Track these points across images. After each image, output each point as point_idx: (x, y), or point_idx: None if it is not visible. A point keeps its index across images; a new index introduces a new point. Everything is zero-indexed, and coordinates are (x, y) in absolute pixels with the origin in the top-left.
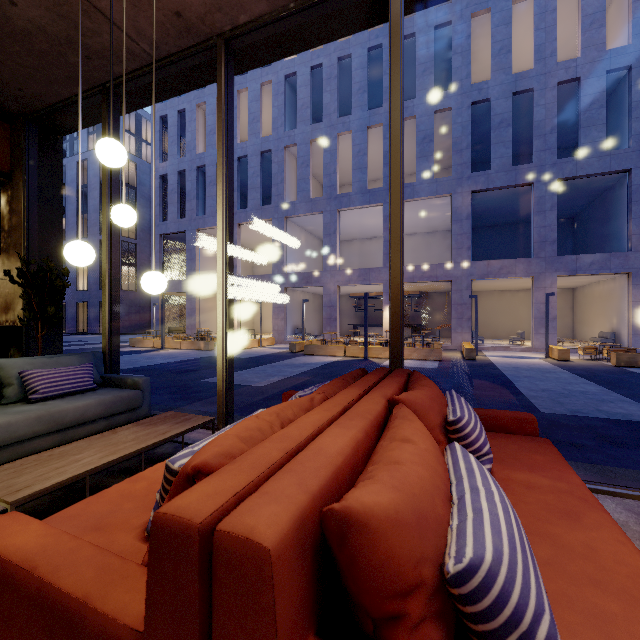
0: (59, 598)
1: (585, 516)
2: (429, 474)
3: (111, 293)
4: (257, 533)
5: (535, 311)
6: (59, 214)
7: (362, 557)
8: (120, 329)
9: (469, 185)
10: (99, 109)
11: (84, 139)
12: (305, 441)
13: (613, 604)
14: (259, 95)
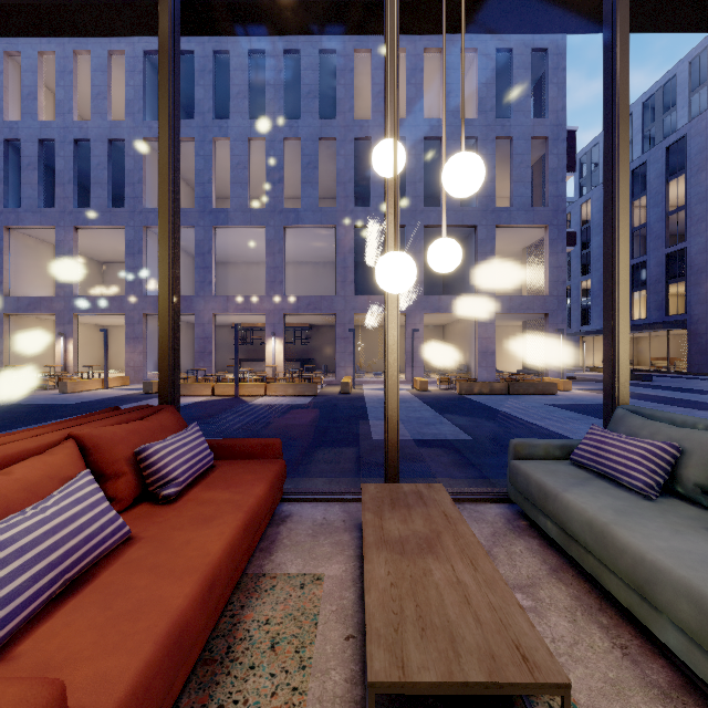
0: None
1: (220, 518)
2: None
3: None
4: None
5: (408, 346)
6: None
7: None
8: None
9: (352, 219)
10: None
11: None
12: None
13: (147, 580)
14: (107, 65)
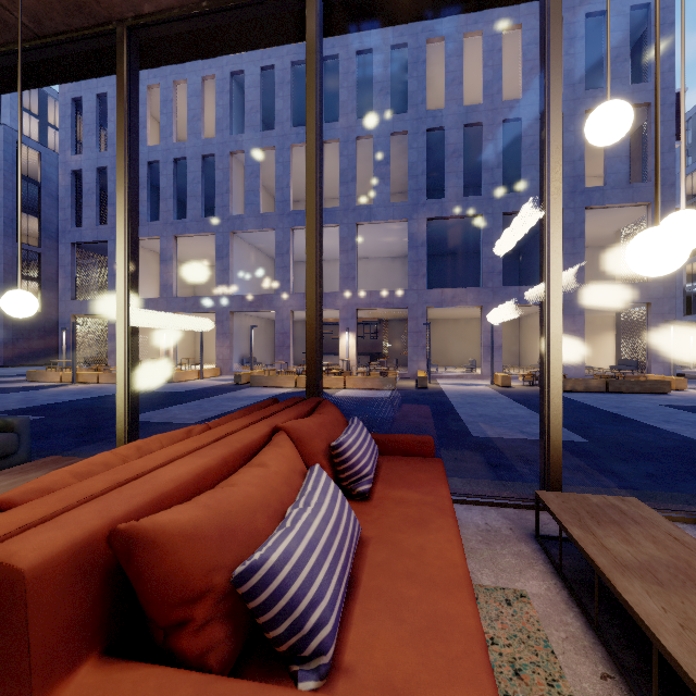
0: None
1: (433, 522)
2: (262, 493)
3: None
4: (16, 557)
5: (484, 339)
6: None
7: (147, 571)
8: (16, 359)
9: (424, 212)
10: None
11: None
12: (148, 472)
13: (414, 590)
14: (200, 90)
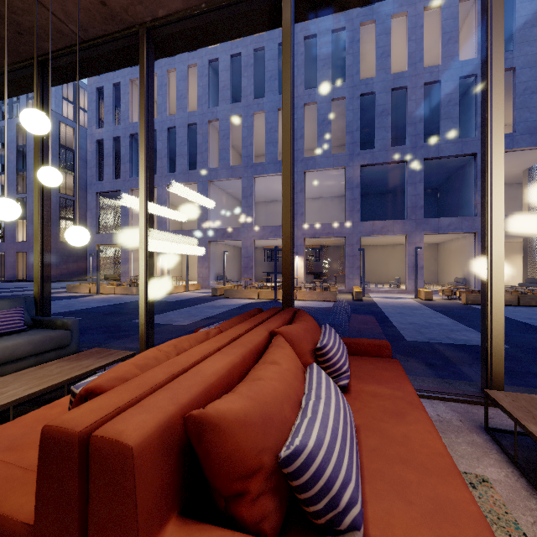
0: None
1: (409, 415)
2: (283, 387)
3: (43, 244)
4: (124, 435)
5: (408, 261)
6: None
7: (214, 450)
8: (58, 277)
9: (358, 160)
10: (32, 79)
11: (23, 103)
12: (191, 366)
13: (412, 475)
14: (186, 75)
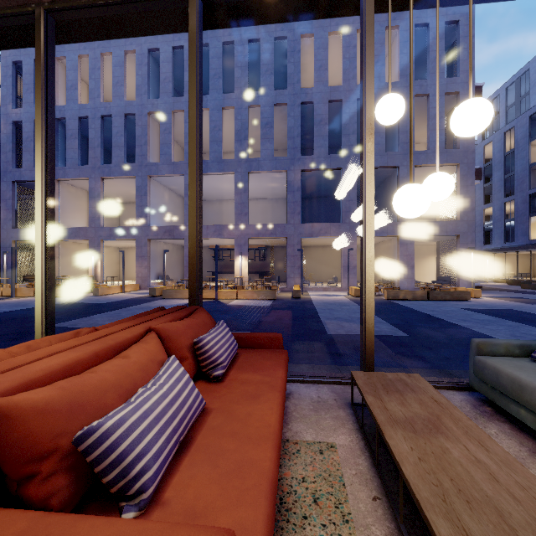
0: None
1: (264, 396)
2: (116, 378)
3: None
4: None
5: (343, 261)
6: None
7: (0, 438)
8: None
9: (299, 165)
10: None
11: None
12: (27, 364)
13: (233, 444)
14: (123, 61)
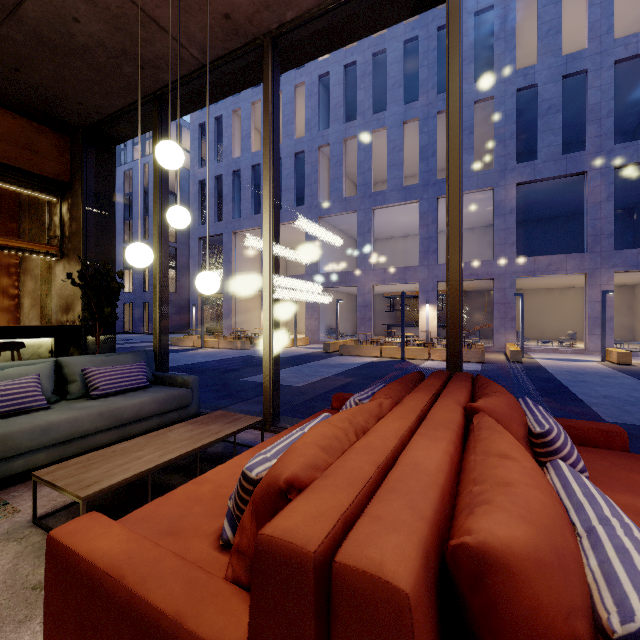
0: (150, 613)
1: None
2: (549, 500)
3: (161, 294)
4: (388, 571)
5: (589, 310)
6: (113, 220)
7: (504, 604)
8: None
9: (513, 177)
10: (149, 117)
11: (130, 150)
12: (392, 453)
13: None
14: (293, 97)
